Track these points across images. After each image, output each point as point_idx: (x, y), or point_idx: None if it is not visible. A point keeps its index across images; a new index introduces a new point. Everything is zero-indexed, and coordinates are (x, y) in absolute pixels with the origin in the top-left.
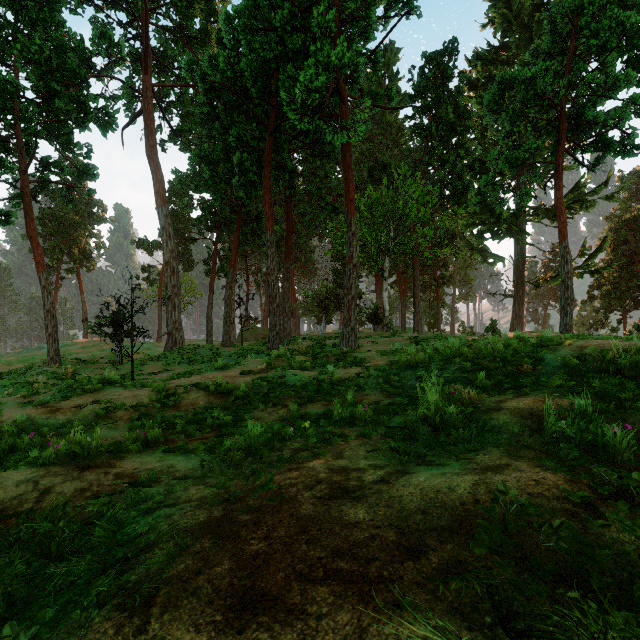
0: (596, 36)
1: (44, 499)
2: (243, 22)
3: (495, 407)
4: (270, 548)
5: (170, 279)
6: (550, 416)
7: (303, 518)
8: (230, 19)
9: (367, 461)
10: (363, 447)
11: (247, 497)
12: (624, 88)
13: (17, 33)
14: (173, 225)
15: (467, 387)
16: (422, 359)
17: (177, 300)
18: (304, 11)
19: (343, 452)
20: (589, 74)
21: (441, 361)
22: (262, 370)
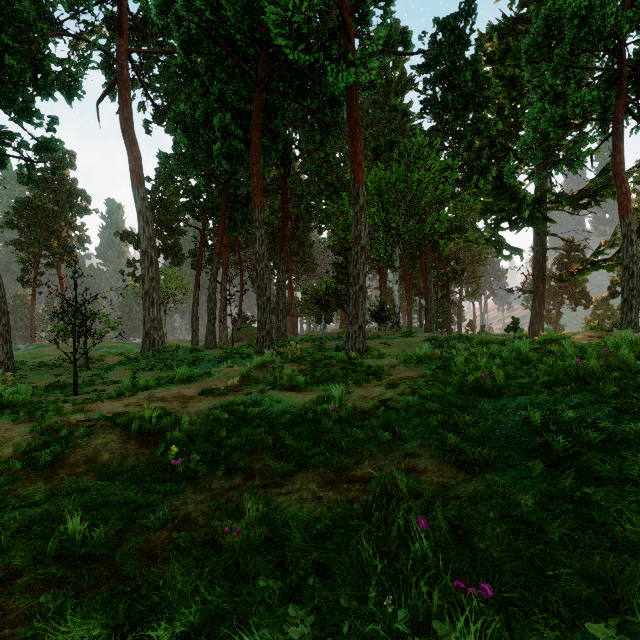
0: None
1: None
2: None
3: None
4: None
5: (148, 271)
6: None
7: None
8: None
9: None
10: None
11: None
12: None
13: None
14: (160, 216)
15: None
16: (504, 378)
17: (156, 295)
18: None
19: None
20: None
21: (549, 384)
22: (233, 387)
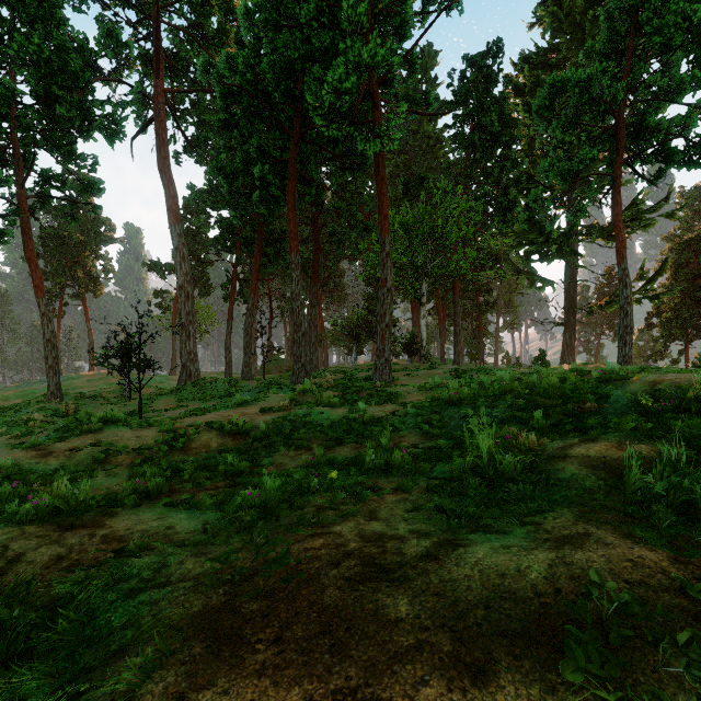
0: (659, 33)
1: (10, 570)
2: (264, 17)
3: (559, 455)
4: (281, 658)
5: (184, 305)
6: (632, 468)
7: (326, 610)
8: (249, 13)
9: (407, 525)
10: (402, 504)
11: (256, 575)
12: (690, 91)
13: (13, 31)
14: (188, 246)
15: (524, 430)
16: (467, 395)
17: (192, 328)
18: (332, 6)
19: (377, 511)
20: (651, 76)
21: (489, 397)
22: (285, 407)
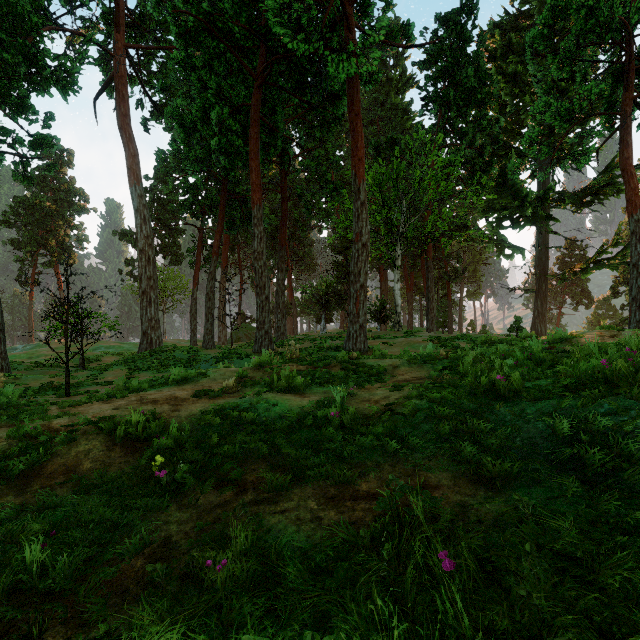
0: None
1: None
2: None
3: None
4: None
5: (145, 270)
6: None
7: None
8: None
9: None
10: None
11: None
12: None
13: None
14: (159, 215)
15: None
16: (521, 381)
17: (153, 294)
18: None
19: None
20: None
21: (573, 387)
22: (228, 389)
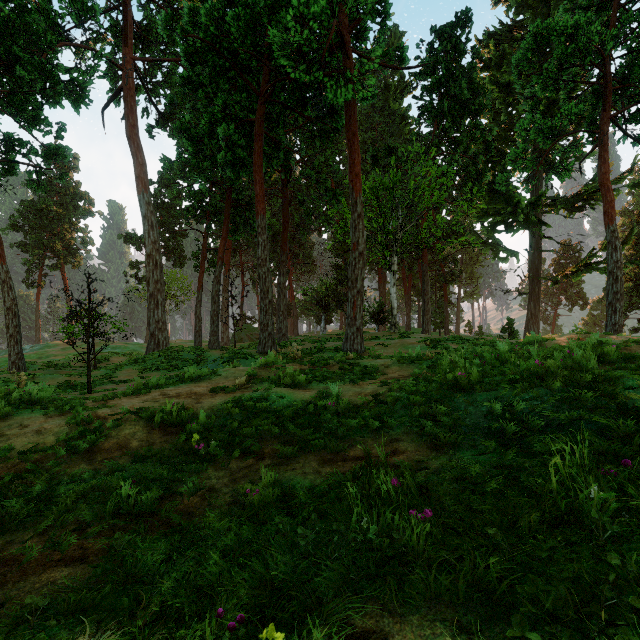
0: None
1: None
2: None
3: None
4: None
5: (152, 273)
6: None
7: None
8: None
9: None
10: None
11: None
12: None
13: None
14: (163, 218)
15: None
16: (478, 377)
17: (160, 297)
18: None
19: None
20: None
21: (514, 381)
22: (240, 385)
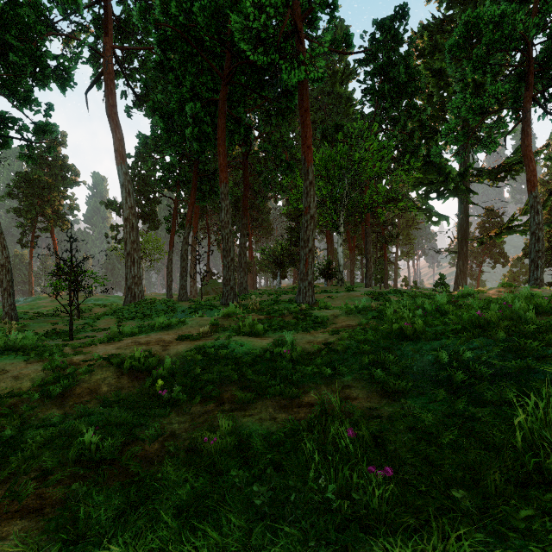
0: None
1: None
2: None
3: None
4: None
5: (129, 235)
6: None
7: None
8: None
9: None
10: None
11: None
12: None
13: None
14: (139, 187)
15: None
16: (422, 326)
17: (136, 255)
18: None
19: None
20: None
21: (457, 331)
22: (204, 334)
